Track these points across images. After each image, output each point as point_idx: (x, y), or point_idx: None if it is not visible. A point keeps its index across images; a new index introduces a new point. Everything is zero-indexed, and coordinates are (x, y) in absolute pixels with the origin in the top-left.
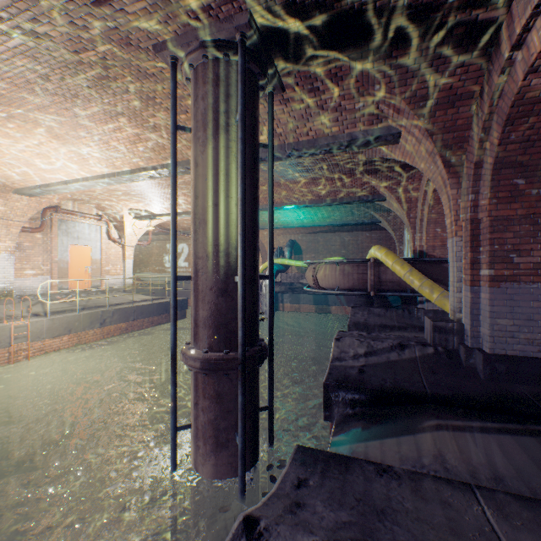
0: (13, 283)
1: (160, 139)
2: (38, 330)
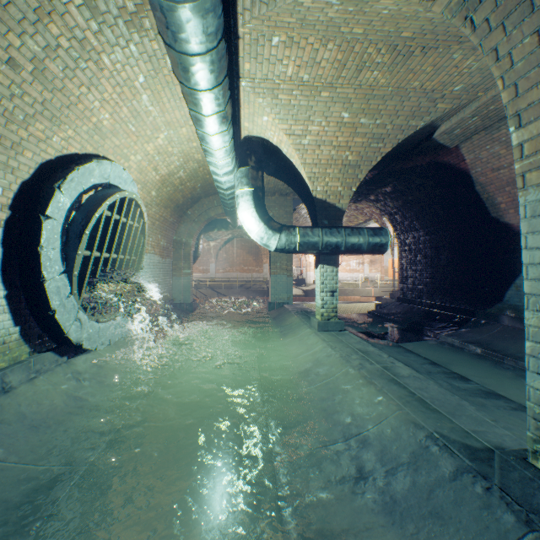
0: (368, 275)
1: None
2: (375, 292)
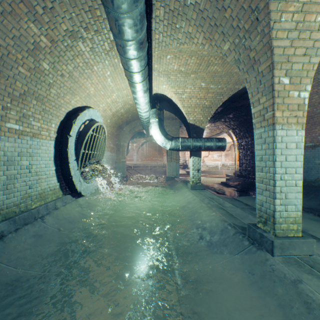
0: (224, 162)
1: None
2: (228, 172)
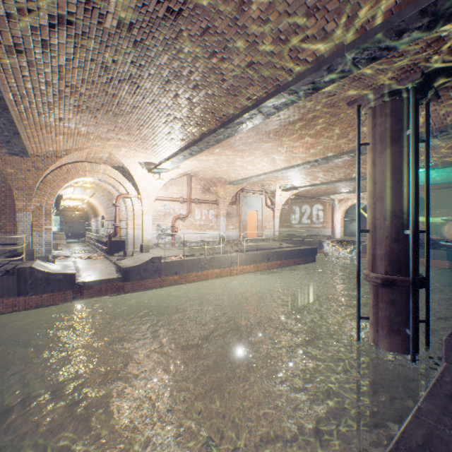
0: (225, 233)
1: (326, 144)
2: (241, 260)
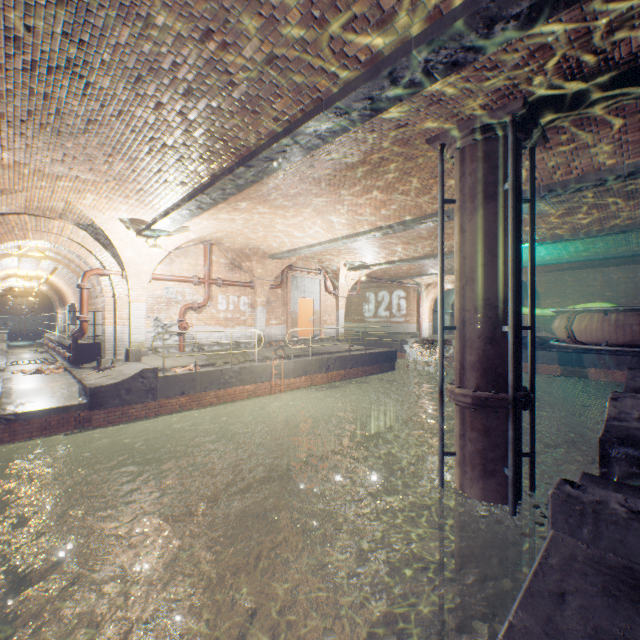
0: (265, 331)
1: (402, 202)
2: (286, 370)
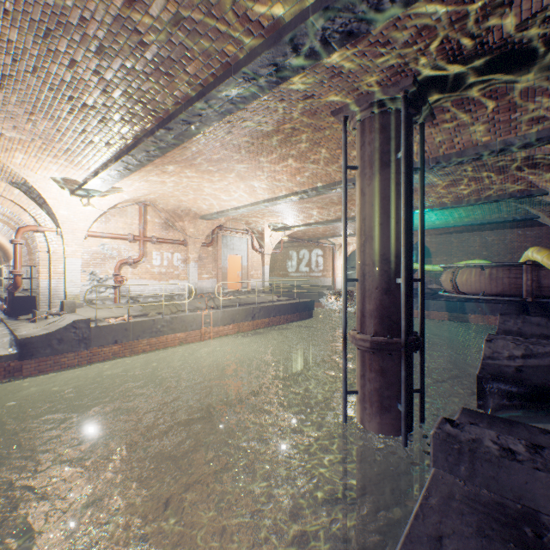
0: (197, 284)
1: (314, 170)
2: (216, 319)
